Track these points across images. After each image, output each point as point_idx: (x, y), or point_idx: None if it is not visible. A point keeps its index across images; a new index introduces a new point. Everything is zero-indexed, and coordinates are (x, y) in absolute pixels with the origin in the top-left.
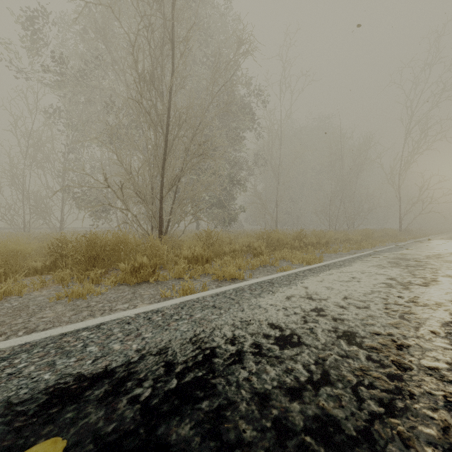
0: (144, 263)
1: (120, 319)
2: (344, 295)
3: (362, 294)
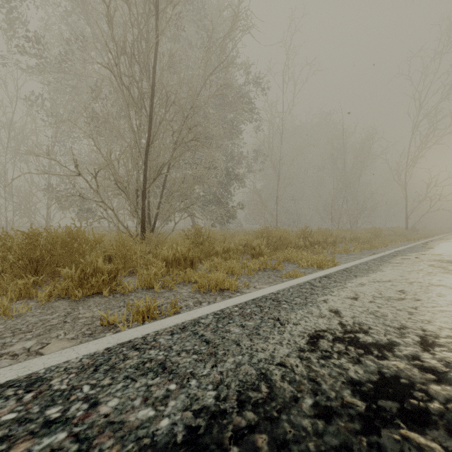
0: (98, 268)
1: None
2: (418, 334)
3: None
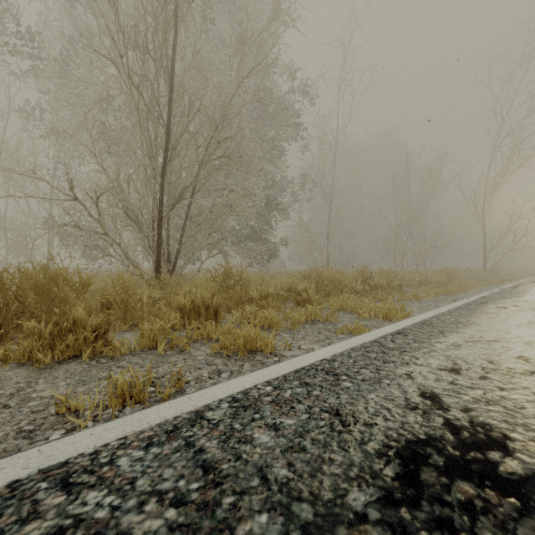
0: (79, 321)
1: None
2: None
3: None
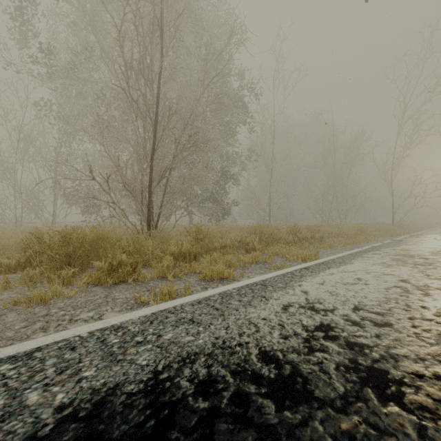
0: (123, 261)
1: (65, 341)
2: (353, 304)
3: (376, 303)
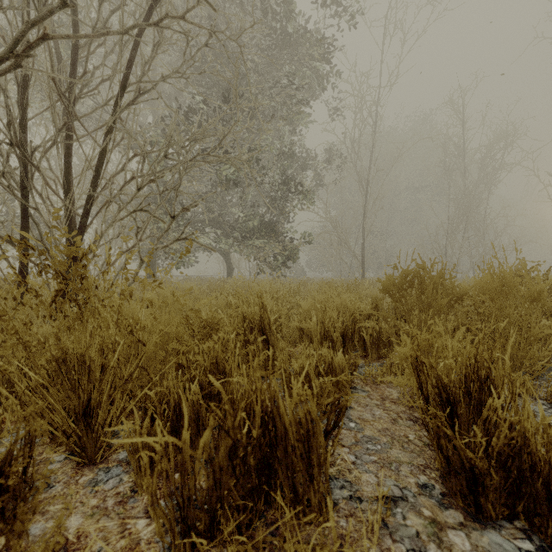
0: None
1: None
2: None
3: None
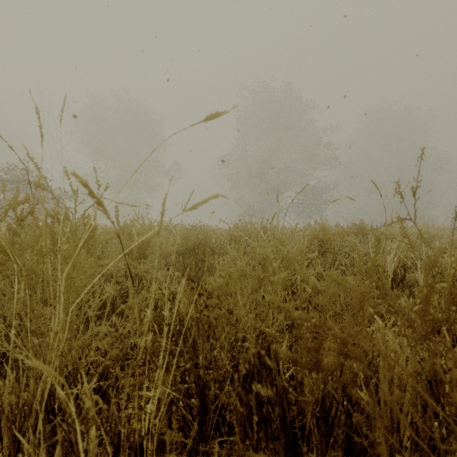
0: None
1: None
2: None
3: None
